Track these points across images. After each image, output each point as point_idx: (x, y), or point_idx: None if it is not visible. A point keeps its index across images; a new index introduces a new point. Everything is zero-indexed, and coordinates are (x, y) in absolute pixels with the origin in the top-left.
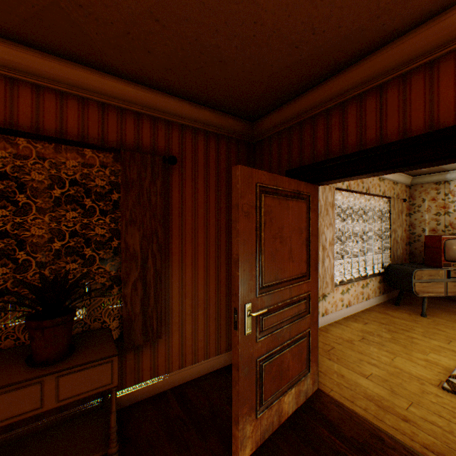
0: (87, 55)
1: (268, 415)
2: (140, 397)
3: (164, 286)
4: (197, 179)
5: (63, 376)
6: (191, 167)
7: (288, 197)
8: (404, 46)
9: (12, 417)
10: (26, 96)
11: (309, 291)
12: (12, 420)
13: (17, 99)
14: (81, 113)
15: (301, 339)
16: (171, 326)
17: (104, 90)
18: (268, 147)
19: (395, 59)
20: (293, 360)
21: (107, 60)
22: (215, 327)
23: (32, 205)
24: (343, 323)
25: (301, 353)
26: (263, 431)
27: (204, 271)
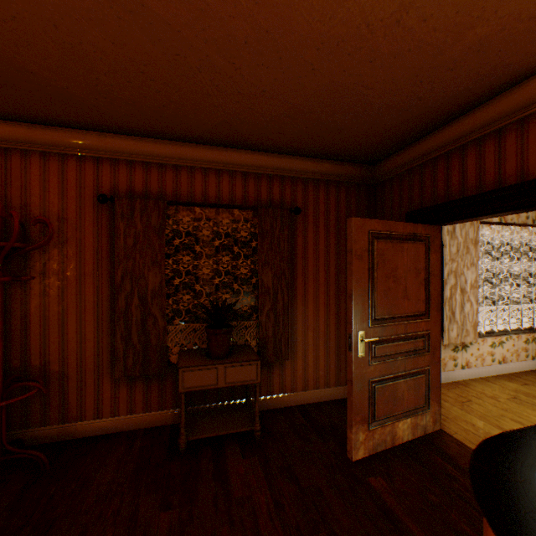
0: (237, 142)
1: (381, 432)
2: (271, 406)
3: (290, 317)
4: (318, 225)
5: (228, 367)
6: (312, 215)
7: (402, 239)
8: (517, 95)
9: (202, 385)
10: (198, 177)
11: (428, 330)
12: (202, 387)
13: (194, 180)
14: (231, 183)
15: (418, 375)
16: (295, 353)
17: (246, 163)
18: (389, 189)
19: (510, 106)
20: (409, 392)
21: (250, 143)
22: (335, 360)
23: (200, 252)
24: (492, 380)
25: (418, 387)
26: (375, 444)
27: (325, 307)
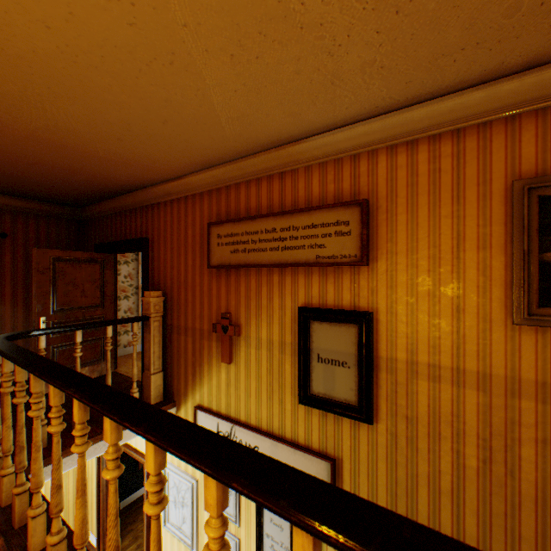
0: None
1: None
2: None
3: None
4: (30, 246)
5: None
6: (24, 239)
7: (83, 262)
8: (127, 199)
9: None
10: None
11: (105, 314)
12: None
13: None
14: None
15: (96, 341)
16: None
17: None
18: (92, 226)
19: (127, 202)
20: (88, 351)
21: None
22: None
23: None
24: None
25: (96, 348)
26: None
27: None
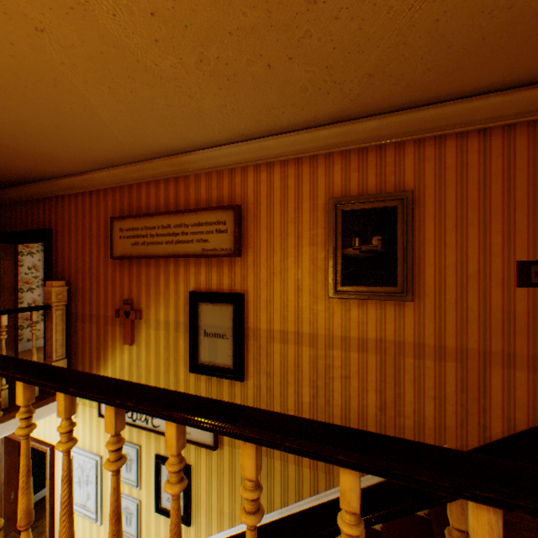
0: None
1: None
2: None
3: None
4: None
5: None
6: None
7: None
8: (28, 189)
9: None
10: None
11: (3, 306)
12: None
13: None
14: None
15: None
16: None
17: None
18: None
19: (28, 192)
20: None
21: None
22: None
23: None
24: None
25: None
26: None
27: None
